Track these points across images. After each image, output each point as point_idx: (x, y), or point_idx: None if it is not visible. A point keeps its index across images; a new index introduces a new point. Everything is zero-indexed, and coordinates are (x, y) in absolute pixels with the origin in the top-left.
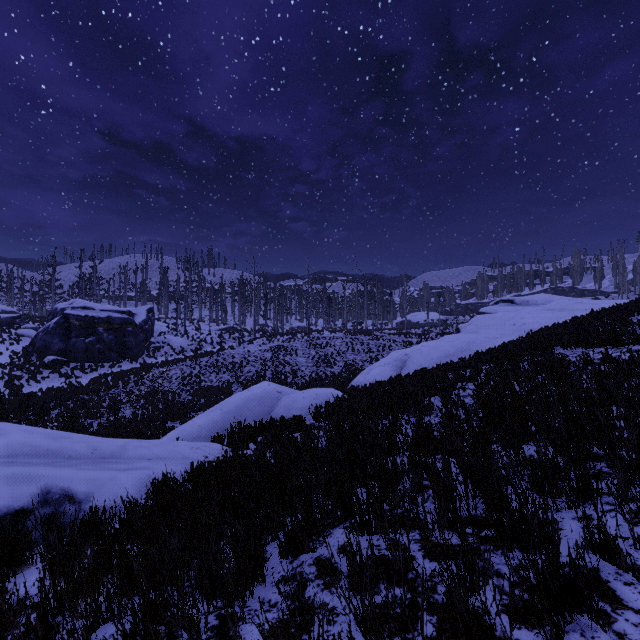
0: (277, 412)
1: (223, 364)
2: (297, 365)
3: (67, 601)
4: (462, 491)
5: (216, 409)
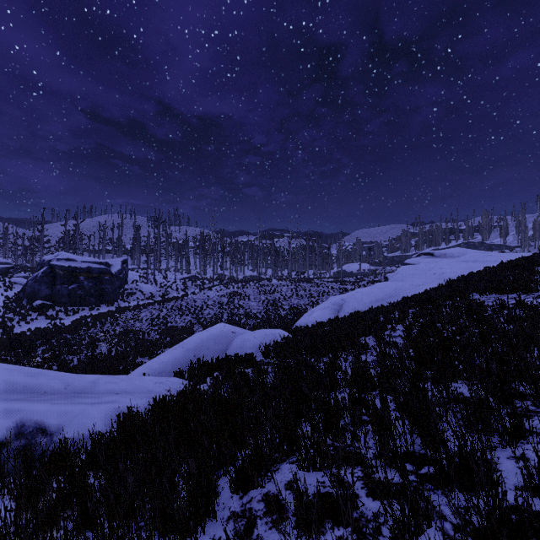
0: (231, 350)
1: (186, 307)
2: (249, 308)
3: (27, 538)
4: (401, 429)
5: (178, 347)
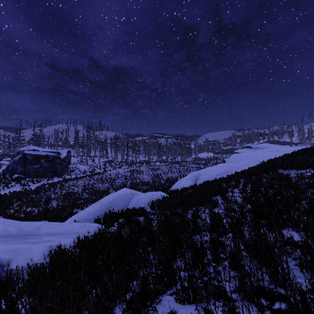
0: (131, 204)
1: (105, 178)
2: (143, 179)
3: None
4: (254, 270)
5: (98, 203)
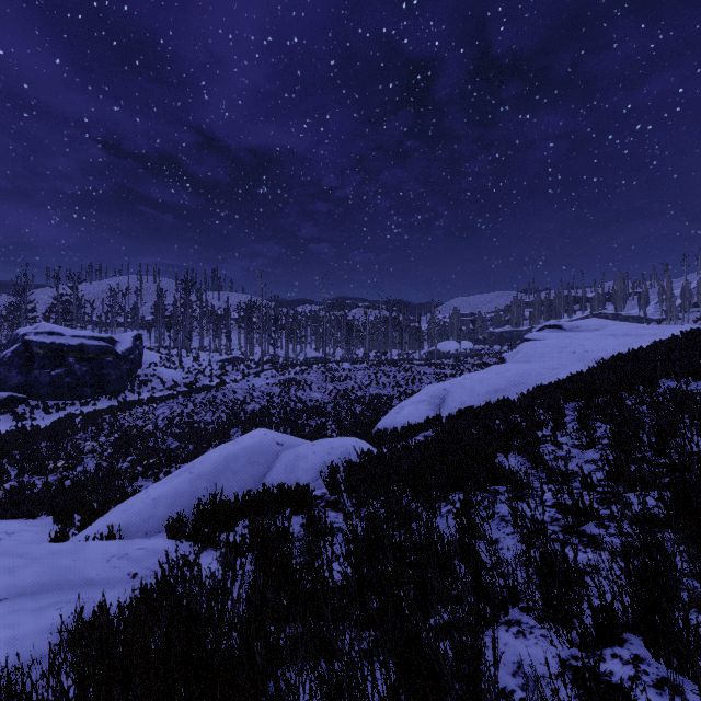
0: (275, 475)
1: (222, 401)
2: (311, 402)
3: None
4: None
5: (184, 472)
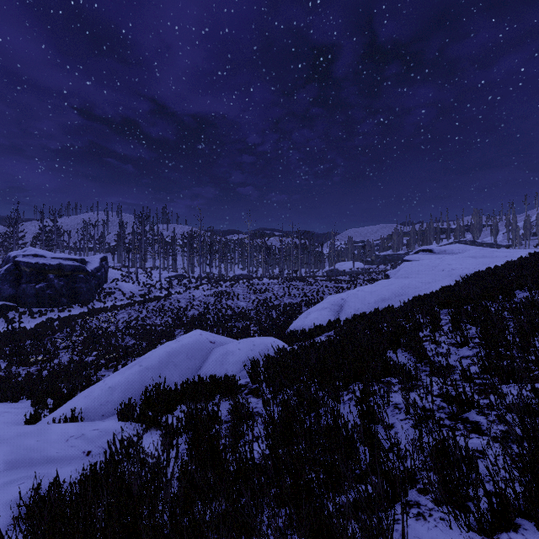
0: (208, 367)
1: (169, 308)
2: (238, 309)
3: None
4: None
5: (134, 365)
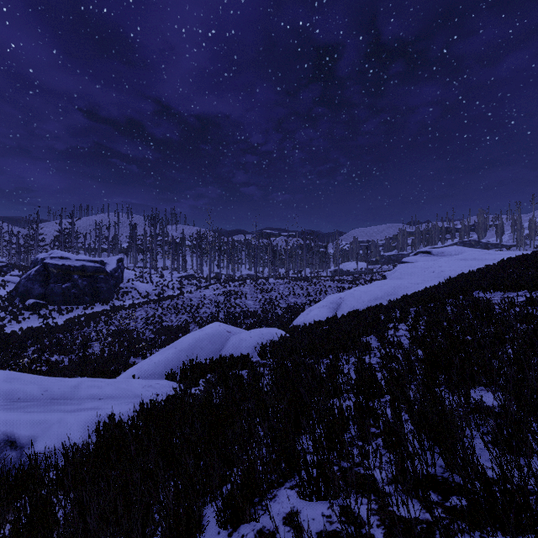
0: (226, 350)
1: (182, 306)
2: (246, 307)
3: None
4: (420, 449)
5: (171, 348)
